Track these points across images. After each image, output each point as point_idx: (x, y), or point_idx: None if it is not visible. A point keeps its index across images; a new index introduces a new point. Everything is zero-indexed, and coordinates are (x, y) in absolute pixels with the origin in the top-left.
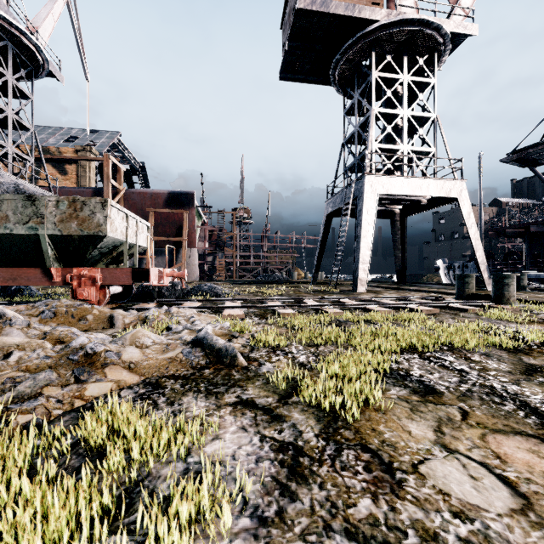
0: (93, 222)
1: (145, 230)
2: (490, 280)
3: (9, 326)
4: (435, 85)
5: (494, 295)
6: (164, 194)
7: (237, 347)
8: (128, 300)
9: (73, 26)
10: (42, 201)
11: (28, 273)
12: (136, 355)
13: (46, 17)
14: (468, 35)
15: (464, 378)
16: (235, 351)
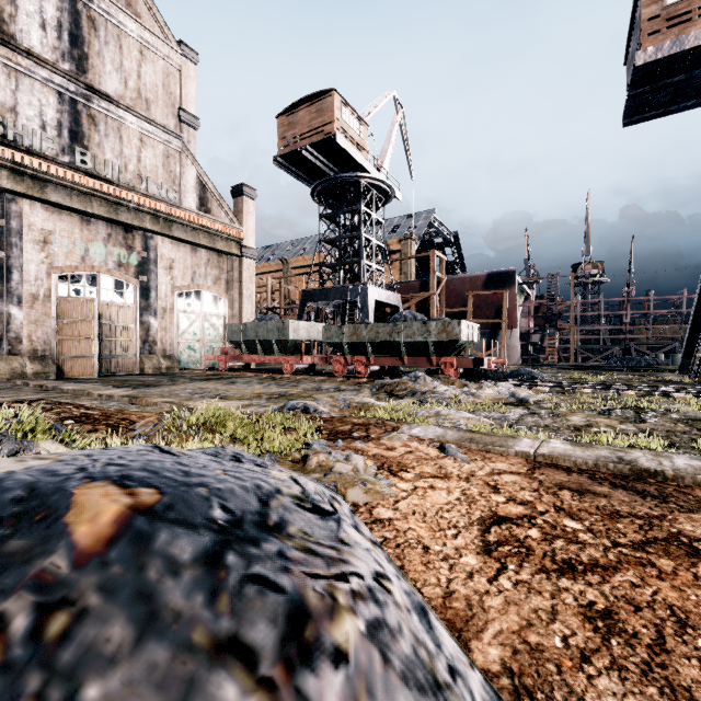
0: (453, 333)
1: (476, 330)
2: None
3: (432, 383)
4: None
5: None
6: (483, 276)
7: (532, 400)
8: (466, 378)
9: (403, 139)
10: (429, 324)
11: (420, 360)
12: (487, 395)
13: (387, 148)
14: None
15: (636, 416)
16: (528, 398)
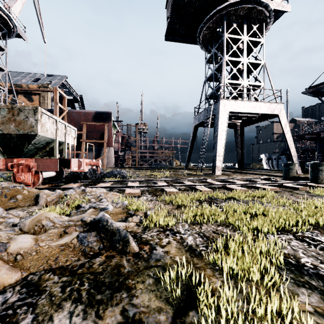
0: (27, 124)
1: (73, 133)
2: (299, 167)
3: None
4: (264, 43)
5: (311, 177)
6: (92, 113)
7: (132, 226)
8: (60, 181)
9: (35, 8)
10: None
11: None
12: (26, 245)
13: (17, 0)
14: (284, 11)
15: None
16: (128, 236)
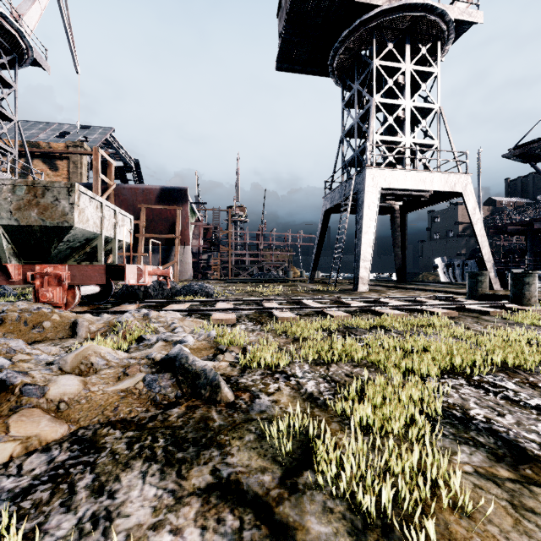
0: (56, 210)
1: (127, 223)
2: (496, 278)
3: None
4: (438, 75)
5: (512, 295)
6: (156, 189)
7: (223, 366)
8: (107, 301)
9: (62, 16)
10: None
11: None
12: (71, 389)
13: (32, 4)
14: (473, 23)
15: None
16: (218, 379)
